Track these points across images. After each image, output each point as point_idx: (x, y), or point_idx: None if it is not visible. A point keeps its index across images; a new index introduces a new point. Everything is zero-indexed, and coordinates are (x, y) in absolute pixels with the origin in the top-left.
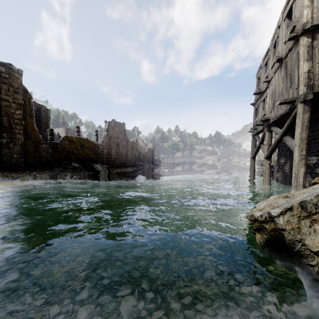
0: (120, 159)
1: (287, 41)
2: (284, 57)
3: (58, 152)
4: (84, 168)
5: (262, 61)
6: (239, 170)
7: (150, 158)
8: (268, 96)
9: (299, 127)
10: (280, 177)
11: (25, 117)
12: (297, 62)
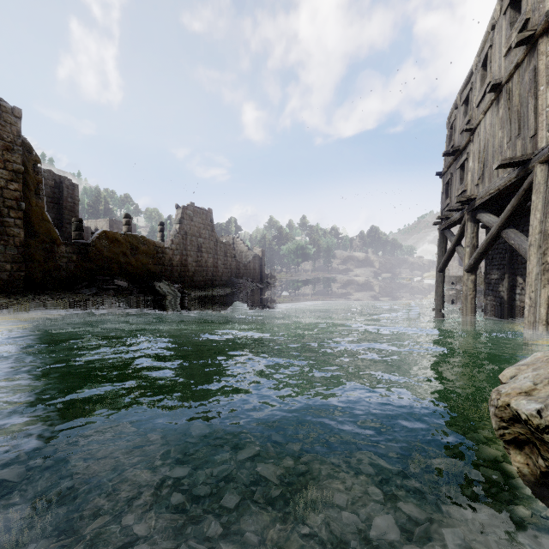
0: (204, 274)
1: (514, 48)
2: (506, 80)
3: (90, 260)
4: (138, 289)
5: (458, 94)
6: (414, 293)
7: (257, 272)
8: (471, 158)
9: (539, 210)
10: (491, 305)
11: (26, 195)
12: (533, 87)
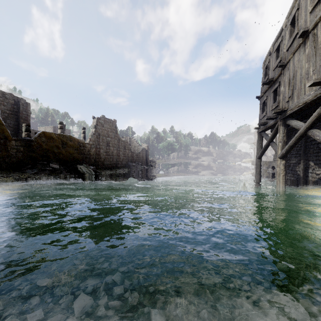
0: (111, 160)
1: None
2: (312, 28)
3: (33, 150)
4: (66, 169)
5: (272, 46)
6: (238, 171)
7: (144, 159)
8: (282, 84)
9: None
10: (290, 179)
11: None
12: None
